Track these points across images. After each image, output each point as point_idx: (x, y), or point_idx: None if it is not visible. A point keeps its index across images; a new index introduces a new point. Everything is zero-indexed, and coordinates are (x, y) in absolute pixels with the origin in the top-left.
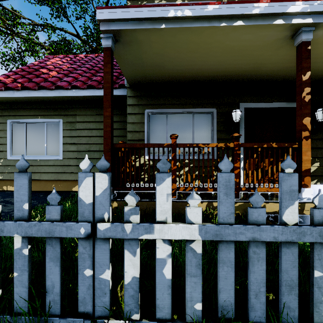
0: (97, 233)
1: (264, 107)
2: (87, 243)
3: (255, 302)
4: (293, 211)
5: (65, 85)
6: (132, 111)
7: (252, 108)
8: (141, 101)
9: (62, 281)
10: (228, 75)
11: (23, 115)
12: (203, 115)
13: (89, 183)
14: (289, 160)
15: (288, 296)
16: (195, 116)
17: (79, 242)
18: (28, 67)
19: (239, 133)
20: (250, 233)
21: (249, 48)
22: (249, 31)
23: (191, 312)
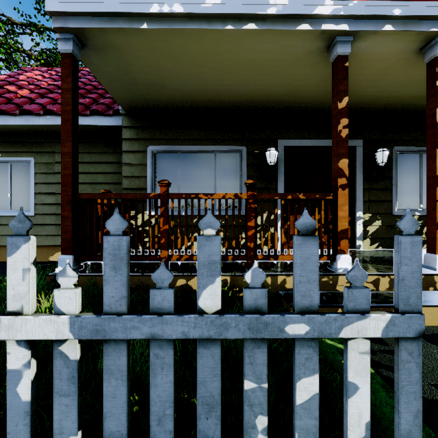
0: None
1: (310, 145)
2: None
3: (157, 431)
4: (214, 293)
5: (36, 108)
6: (130, 148)
7: (294, 146)
8: (142, 134)
9: None
10: (259, 101)
11: None
12: (228, 155)
13: None
14: (209, 216)
15: (206, 420)
16: (217, 156)
17: None
18: None
19: (278, 180)
20: (147, 328)
21: (275, 63)
22: (267, 39)
23: None
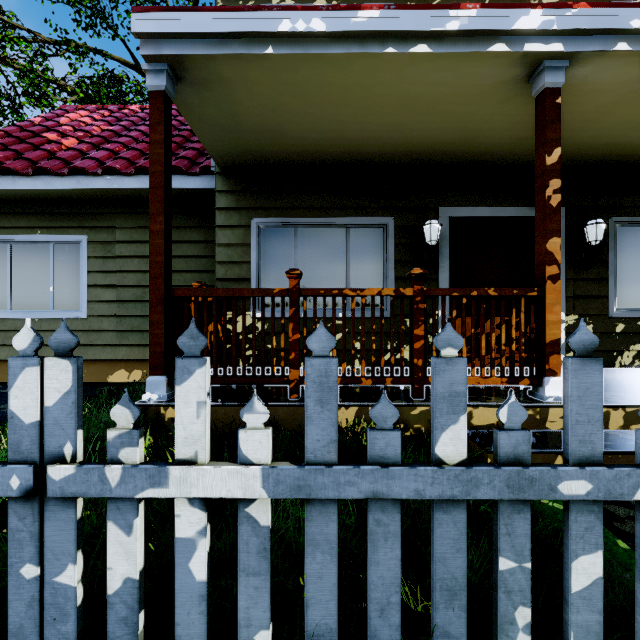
0: (46, 487)
1: (488, 215)
2: (27, 508)
3: (379, 625)
4: (456, 436)
5: (91, 166)
6: (227, 221)
7: (463, 217)
8: (243, 202)
9: None
10: (415, 153)
11: (5, 228)
12: (368, 231)
13: (32, 381)
14: (449, 330)
15: (446, 611)
16: (352, 232)
17: (11, 507)
18: (20, 128)
19: (440, 267)
20: (367, 484)
21: (448, 99)
22: (442, 65)
23: None
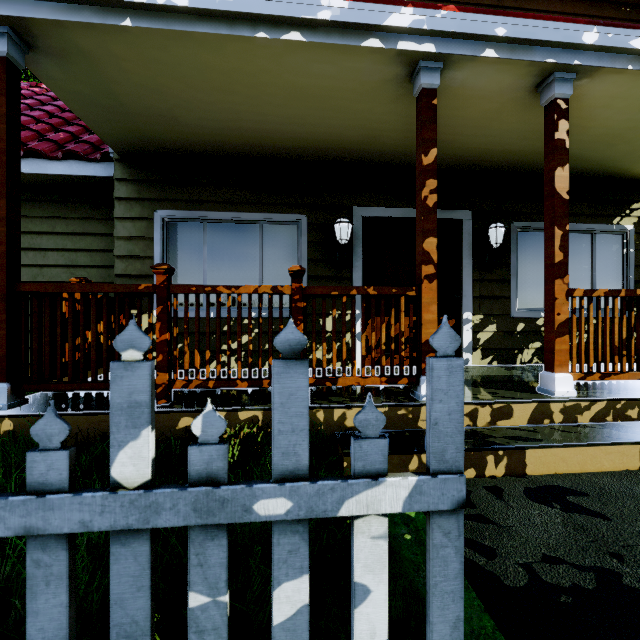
0: None
1: (399, 216)
2: None
3: None
4: (138, 454)
5: None
6: (127, 212)
7: (377, 217)
8: (146, 192)
9: None
10: (323, 149)
11: None
12: (281, 228)
13: None
14: (132, 329)
15: None
16: (265, 228)
17: None
18: None
19: (353, 266)
20: (17, 518)
21: (339, 94)
22: (321, 56)
23: None
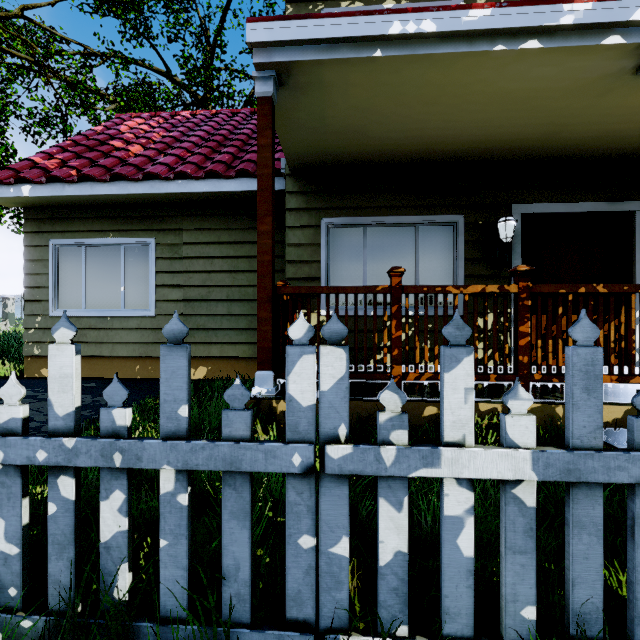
0: (325, 465)
1: (562, 211)
2: (305, 484)
3: None
4: None
5: (163, 171)
6: (297, 221)
7: (536, 213)
8: (313, 202)
9: (252, 557)
10: (491, 149)
11: (81, 231)
12: (437, 229)
13: (309, 367)
14: None
15: None
16: (420, 230)
17: (289, 482)
18: (85, 137)
19: (512, 264)
20: (637, 469)
21: (544, 94)
22: (549, 60)
23: (514, 623)
